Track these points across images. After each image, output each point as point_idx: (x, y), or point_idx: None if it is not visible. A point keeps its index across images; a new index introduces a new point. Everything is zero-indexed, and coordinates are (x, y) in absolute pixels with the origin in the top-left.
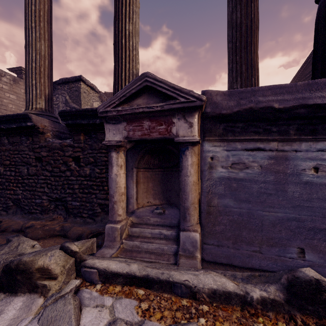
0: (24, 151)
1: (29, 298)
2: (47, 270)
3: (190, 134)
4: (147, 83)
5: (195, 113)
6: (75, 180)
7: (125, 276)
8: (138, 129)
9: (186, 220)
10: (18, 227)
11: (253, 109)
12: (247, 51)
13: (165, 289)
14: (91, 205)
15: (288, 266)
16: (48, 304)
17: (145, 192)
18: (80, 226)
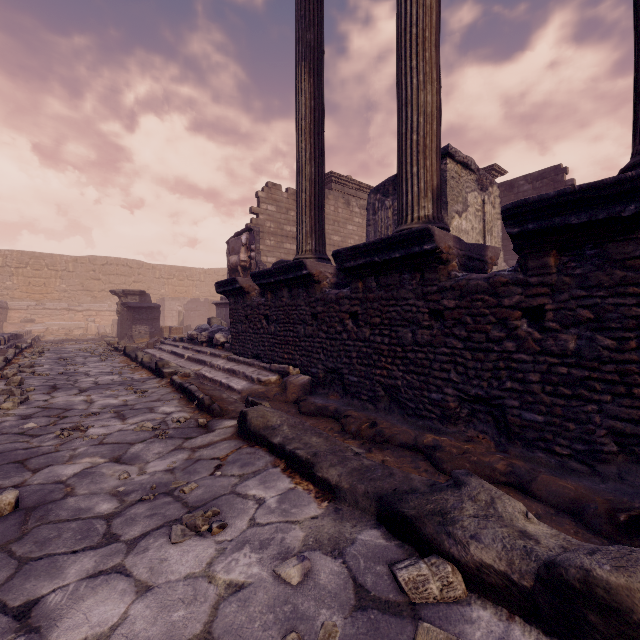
0: (407, 299)
1: None
2: None
3: None
4: None
5: None
6: (529, 362)
7: None
8: None
9: None
10: (409, 441)
11: None
12: None
13: None
14: (583, 429)
15: None
16: None
17: None
18: (556, 475)
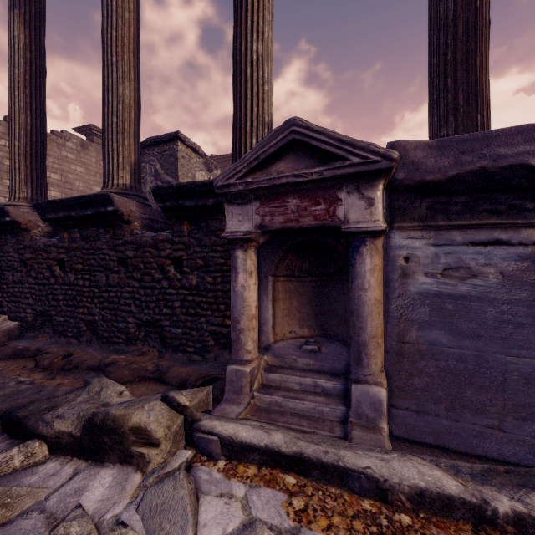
0: (102, 249)
1: (121, 472)
2: (145, 432)
3: (369, 218)
4: (295, 136)
5: (379, 181)
6: (175, 294)
7: (263, 452)
8: (279, 211)
9: (361, 365)
10: (94, 364)
11: (488, 171)
12: (468, 67)
13: (332, 478)
14: (200, 334)
15: None
16: (148, 484)
17: (287, 315)
18: (183, 366)
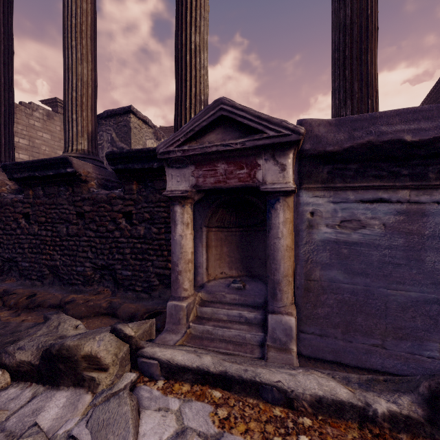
0: (63, 204)
1: (74, 394)
2: (95, 359)
3: (282, 180)
4: (223, 113)
5: (290, 151)
6: (126, 242)
7: (195, 372)
8: (210, 174)
9: (276, 299)
10: (55, 302)
11: (374, 144)
12: (361, 62)
13: (250, 391)
14: (147, 275)
15: (425, 369)
16: (97, 403)
17: (218, 259)
18: (132, 302)
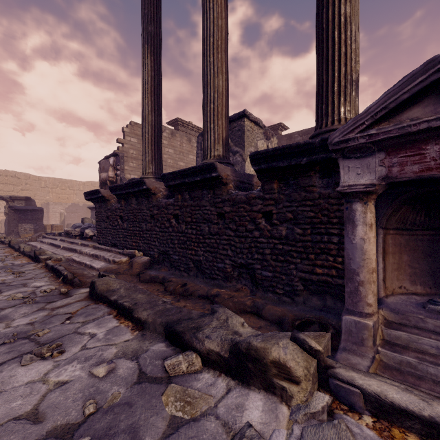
0: (205, 206)
1: (268, 399)
2: (284, 367)
3: None
4: None
5: None
6: (266, 243)
7: (425, 422)
8: (412, 160)
9: None
10: (203, 293)
11: None
12: None
13: None
14: (289, 279)
15: None
16: (299, 420)
17: (396, 269)
18: (275, 305)
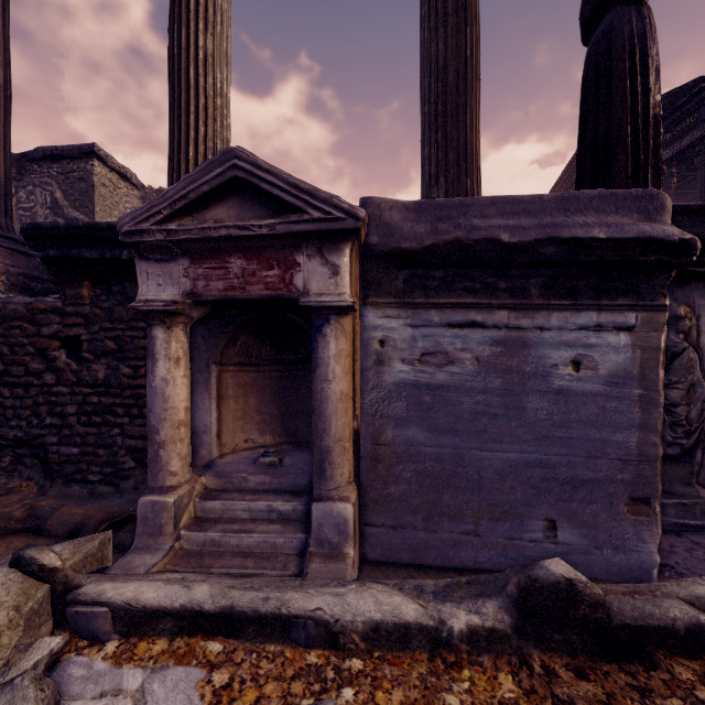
0: None
1: None
2: None
3: (334, 289)
4: (237, 173)
5: (345, 245)
6: (69, 394)
7: (177, 616)
8: (217, 275)
9: (324, 478)
10: None
11: (463, 243)
12: (458, 123)
13: (272, 633)
14: (111, 453)
15: (526, 558)
16: None
17: (241, 418)
18: (80, 504)
